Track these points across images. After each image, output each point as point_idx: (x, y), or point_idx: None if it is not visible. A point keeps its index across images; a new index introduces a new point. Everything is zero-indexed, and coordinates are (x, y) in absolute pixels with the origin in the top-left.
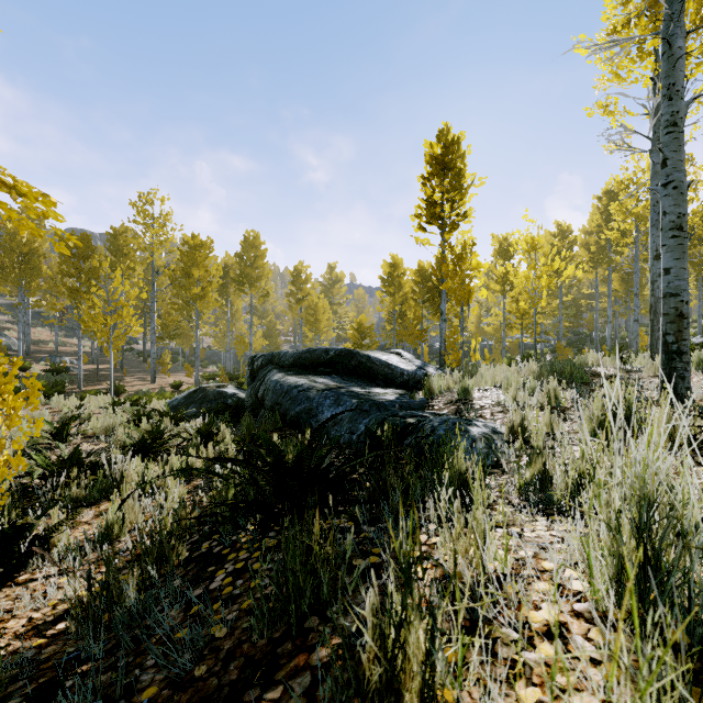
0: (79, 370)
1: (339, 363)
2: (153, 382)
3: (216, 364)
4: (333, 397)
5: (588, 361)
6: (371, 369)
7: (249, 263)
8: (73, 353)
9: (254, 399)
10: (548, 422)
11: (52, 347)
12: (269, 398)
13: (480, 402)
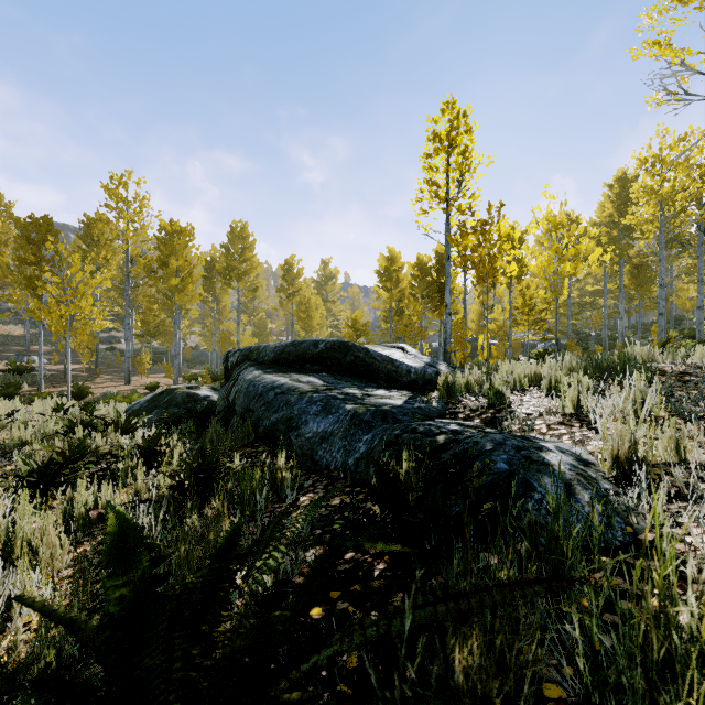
0: (39, 370)
1: (331, 358)
2: (127, 383)
3: (204, 364)
4: (321, 401)
5: (636, 356)
6: (371, 366)
7: (237, 255)
8: (46, 352)
9: (226, 403)
10: (671, 445)
11: (23, 346)
12: (240, 402)
13: (522, 408)
